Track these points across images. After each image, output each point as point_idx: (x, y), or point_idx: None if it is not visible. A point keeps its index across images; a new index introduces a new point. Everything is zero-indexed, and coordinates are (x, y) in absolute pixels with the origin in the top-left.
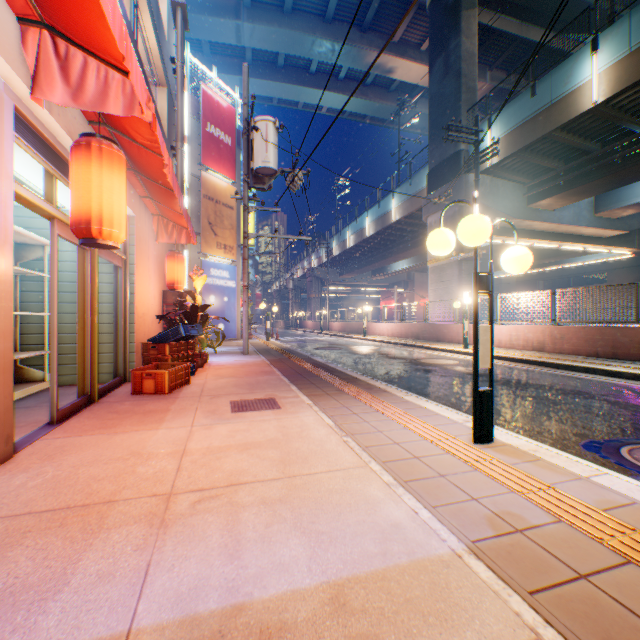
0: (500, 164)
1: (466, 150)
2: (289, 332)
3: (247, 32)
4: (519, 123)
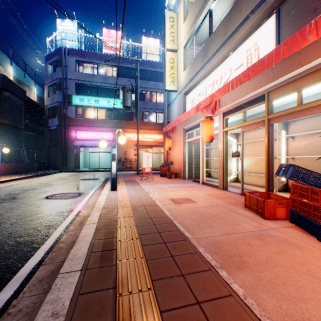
0: None
1: None
2: None
3: None
4: None
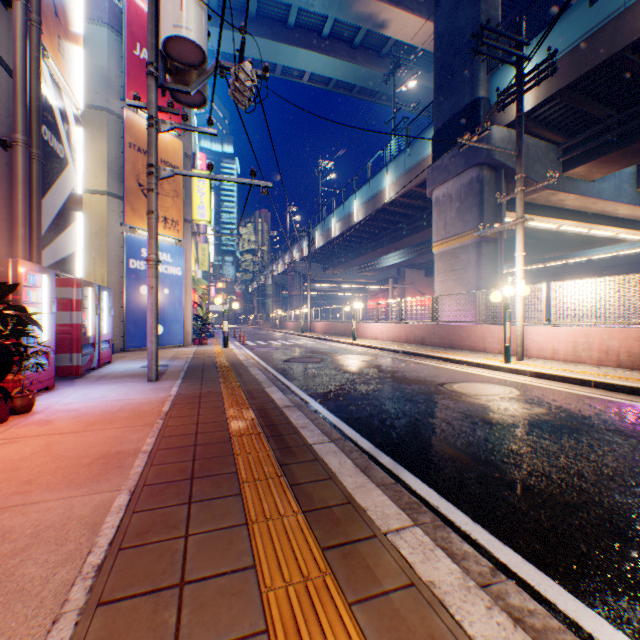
0: (533, 114)
1: (486, 98)
2: (265, 334)
3: None
4: (569, 47)
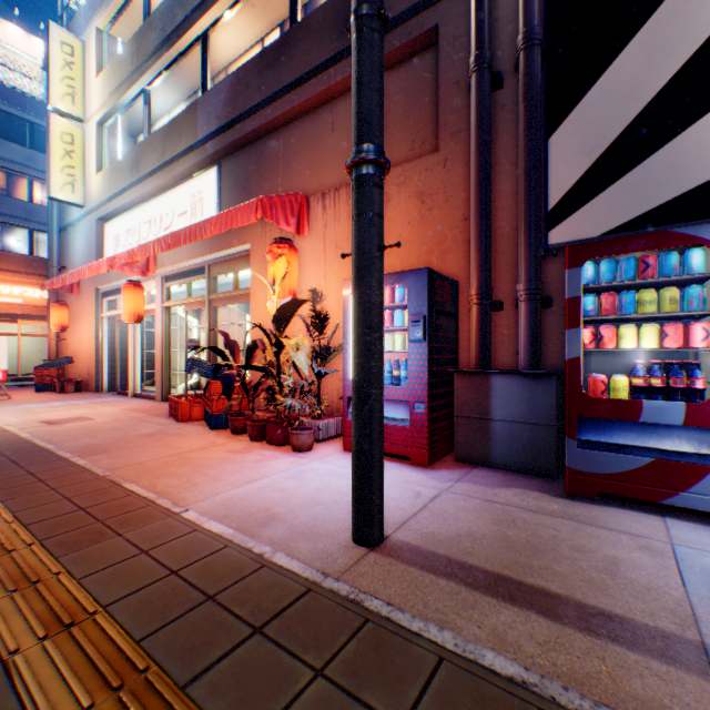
0: None
1: None
2: None
3: None
4: None
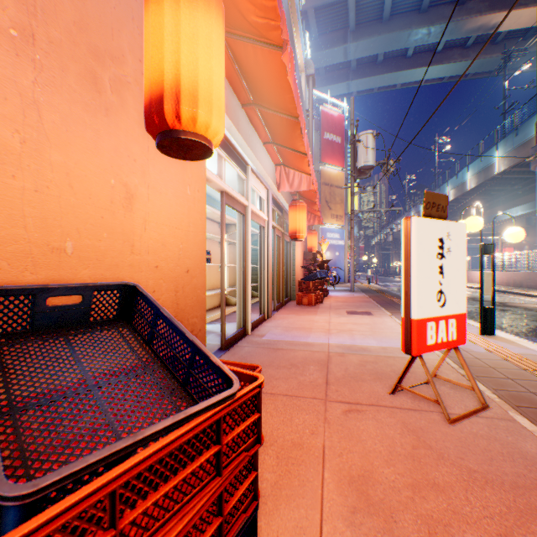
0: None
1: None
2: (387, 279)
3: (351, 49)
4: None
